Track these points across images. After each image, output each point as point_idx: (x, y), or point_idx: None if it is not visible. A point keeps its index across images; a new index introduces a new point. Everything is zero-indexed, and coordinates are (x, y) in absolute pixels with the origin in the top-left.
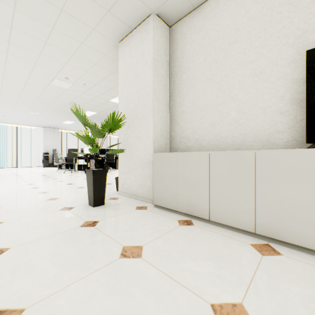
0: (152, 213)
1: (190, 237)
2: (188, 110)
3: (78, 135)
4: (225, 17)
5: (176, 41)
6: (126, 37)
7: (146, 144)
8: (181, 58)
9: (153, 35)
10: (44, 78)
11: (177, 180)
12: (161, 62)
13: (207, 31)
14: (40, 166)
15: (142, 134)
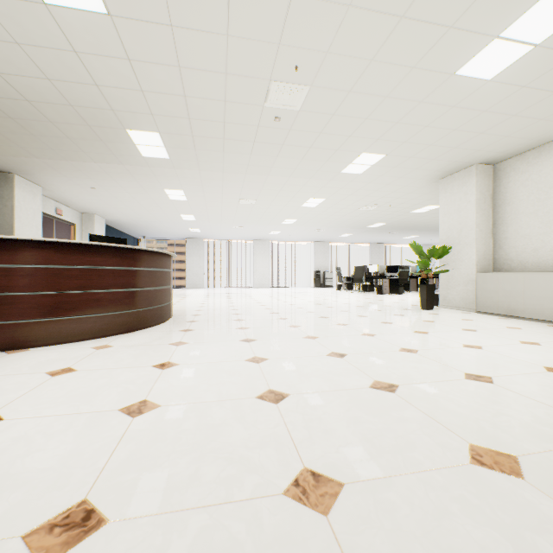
0: (476, 315)
1: (504, 321)
2: (511, 237)
3: (417, 262)
4: (546, 166)
5: (499, 178)
6: (447, 177)
7: (469, 266)
8: (504, 193)
9: (476, 181)
10: (354, 207)
11: (497, 292)
12: (483, 198)
13: (529, 174)
14: (309, 287)
15: (464, 257)
